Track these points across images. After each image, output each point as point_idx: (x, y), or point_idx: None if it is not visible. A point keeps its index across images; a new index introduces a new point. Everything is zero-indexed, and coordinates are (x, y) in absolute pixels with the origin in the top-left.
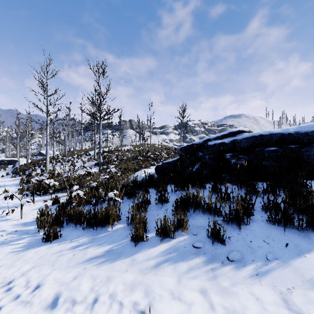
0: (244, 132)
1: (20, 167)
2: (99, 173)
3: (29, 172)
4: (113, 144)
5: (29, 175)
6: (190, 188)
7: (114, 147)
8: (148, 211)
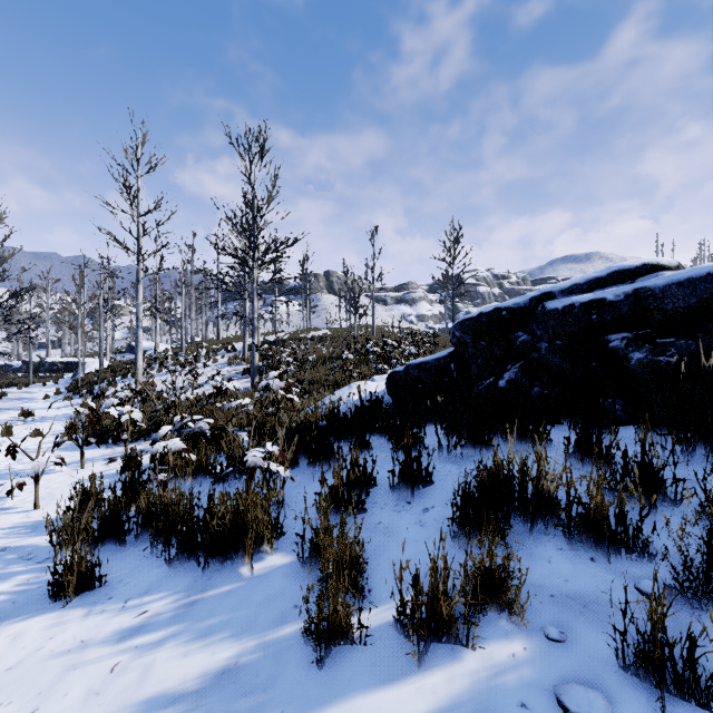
0: (663, 270)
1: (86, 376)
2: (251, 393)
3: (100, 390)
4: (288, 327)
5: (99, 395)
6: (496, 438)
7: (289, 333)
8: (369, 512)
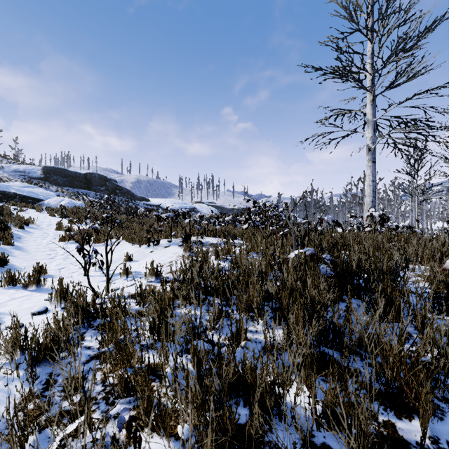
0: None
1: None
2: None
3: None
4: None
5: None
6: None
7: None
8: None
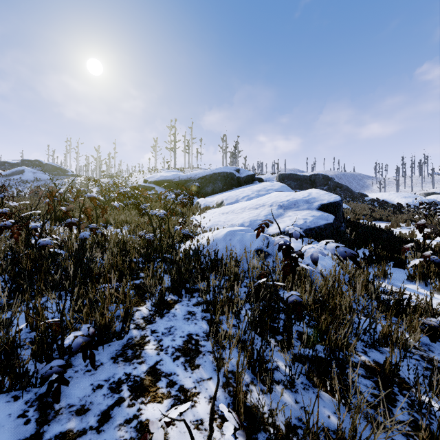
0: None
1: None
2: None
3: None
4: None
5: None
6: None
7: None
8: None
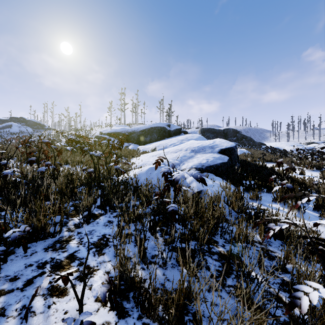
0: None
1: None
2: None
3: None
4: None
5: None
6: None
7: None
8: None
